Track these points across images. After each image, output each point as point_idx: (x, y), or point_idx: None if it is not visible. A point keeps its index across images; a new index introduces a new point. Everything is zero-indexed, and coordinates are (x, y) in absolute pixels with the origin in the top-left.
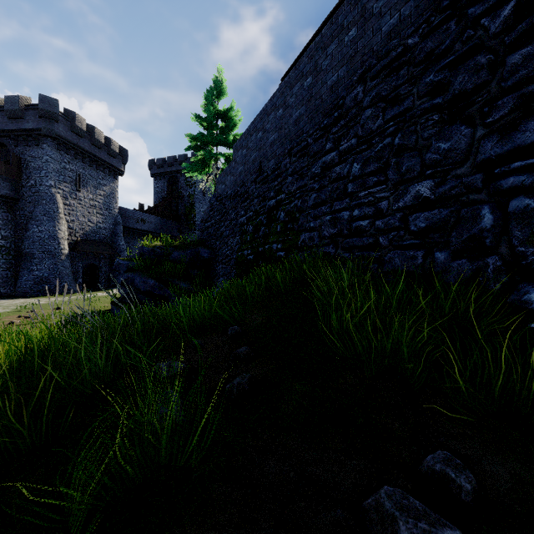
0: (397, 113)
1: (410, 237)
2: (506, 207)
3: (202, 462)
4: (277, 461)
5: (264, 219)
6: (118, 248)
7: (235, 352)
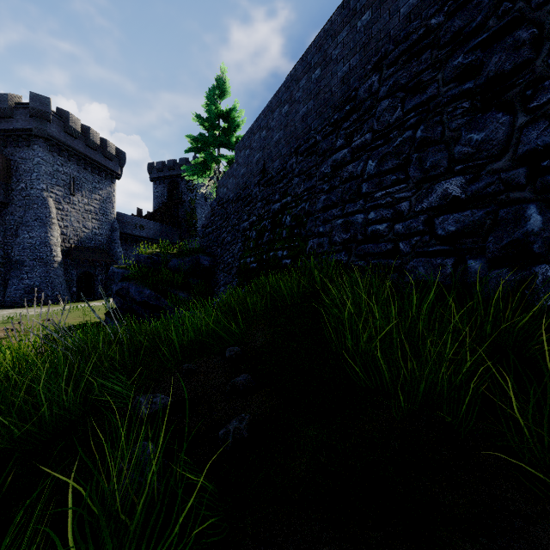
0: (419, 103)
1: (436, 242)
2: None
3: None
4: None
5: (269, 223)
6: (115, 255)
7: (233, 381)
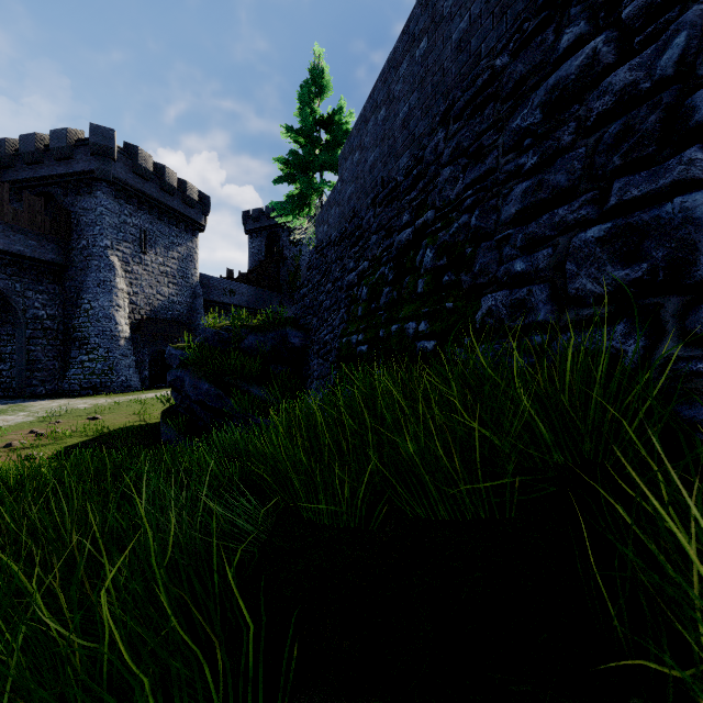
0: None
1: None
2: None
3: None
4: None
5: (390, 270)
6: (198, 329)
7: None
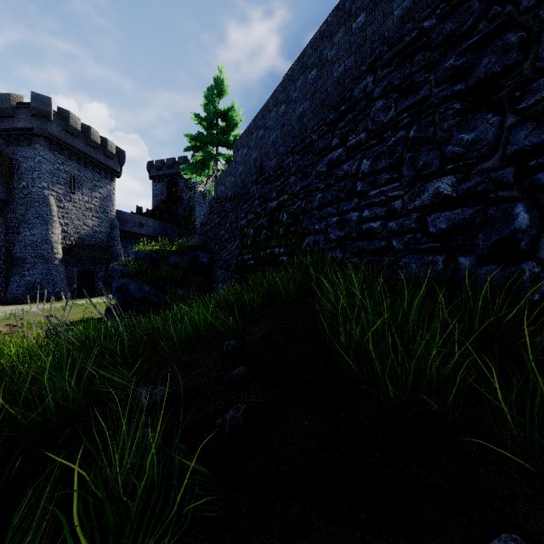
0: (412, 103)
1: (428, 240)
2: (543, 204)
3: (176, 543)
4: (279, 543)
5: (266, 221)
6: (115, 252)
7: (230, 374)
